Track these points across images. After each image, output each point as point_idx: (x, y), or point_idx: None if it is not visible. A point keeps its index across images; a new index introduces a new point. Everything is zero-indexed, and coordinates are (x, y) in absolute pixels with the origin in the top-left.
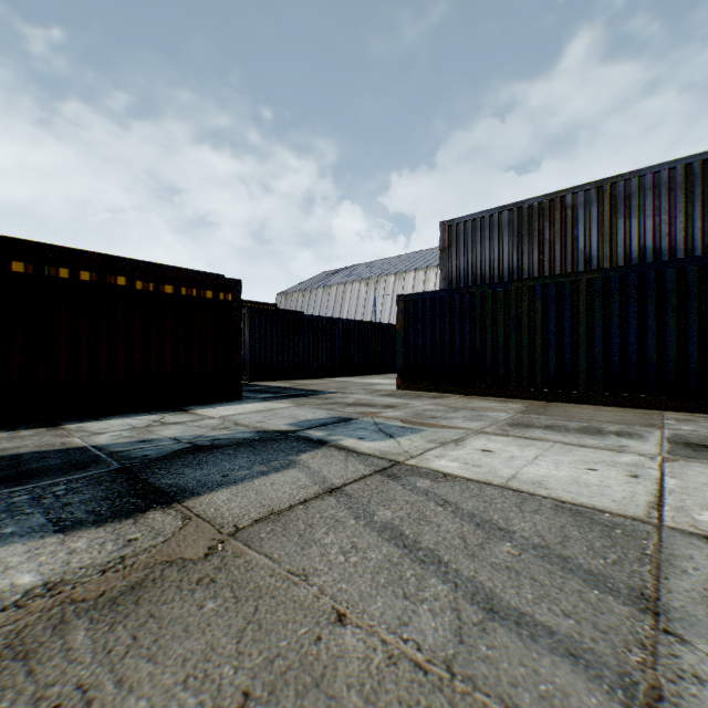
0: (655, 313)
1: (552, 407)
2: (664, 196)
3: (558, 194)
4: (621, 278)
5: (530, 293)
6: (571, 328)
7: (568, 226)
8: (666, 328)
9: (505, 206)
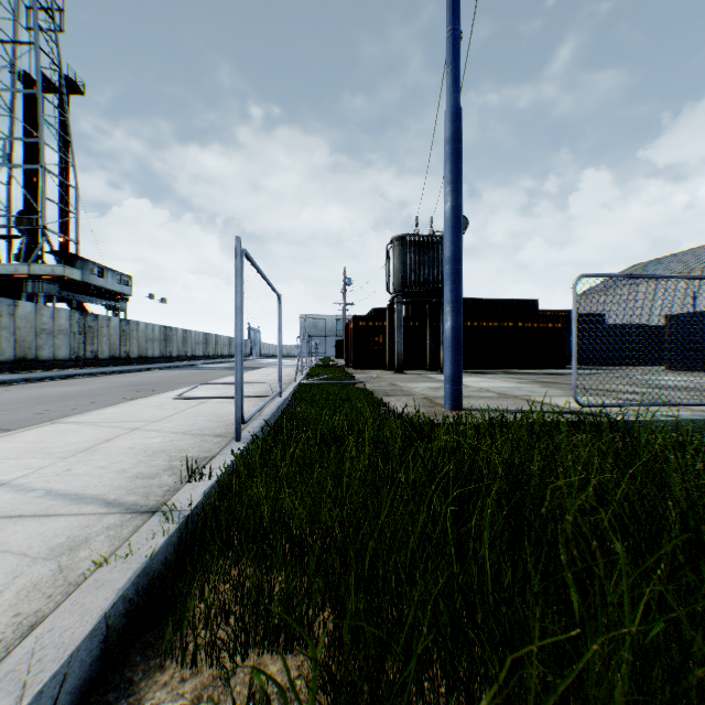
0: None
1: None
2: None
3: None
4: None
5: None
6: None
7: None
8: None
9: None
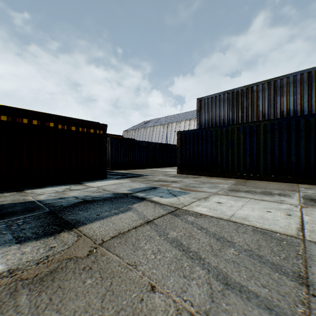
0: (295, 139)
1: (248, 182)
2: (298, 86)
3: (250, 85)
4: (279, 123)
5: (237, 130)
6: (256, 146)
7: (254, 100)
8: (300, 146)
9: (226, 91)
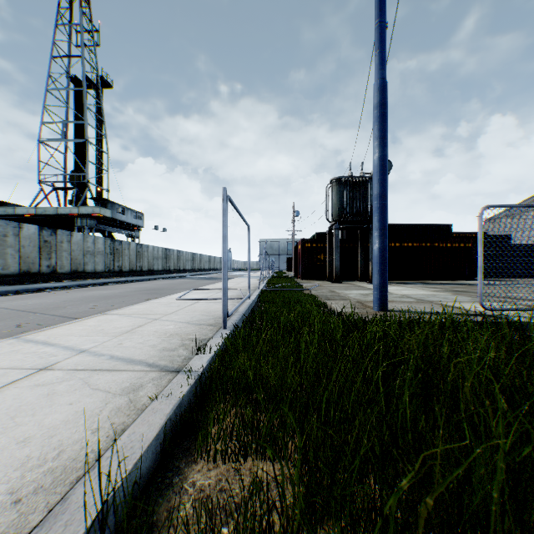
0: None
1: None
2: None
3: None
4: None
5: None
6: None
7: None
8: None
9: None
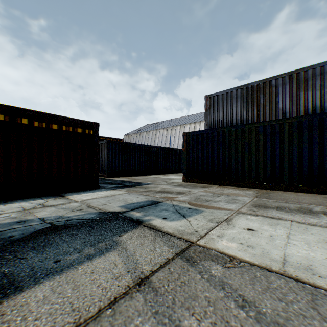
0: None
1: (271, 193)
2: (326, 79)
3: (267, 79)
4: (308, 121)
5: (256, 130)
6: (279, 149)
7: (273, 96)
8: None
9: (239, 86)
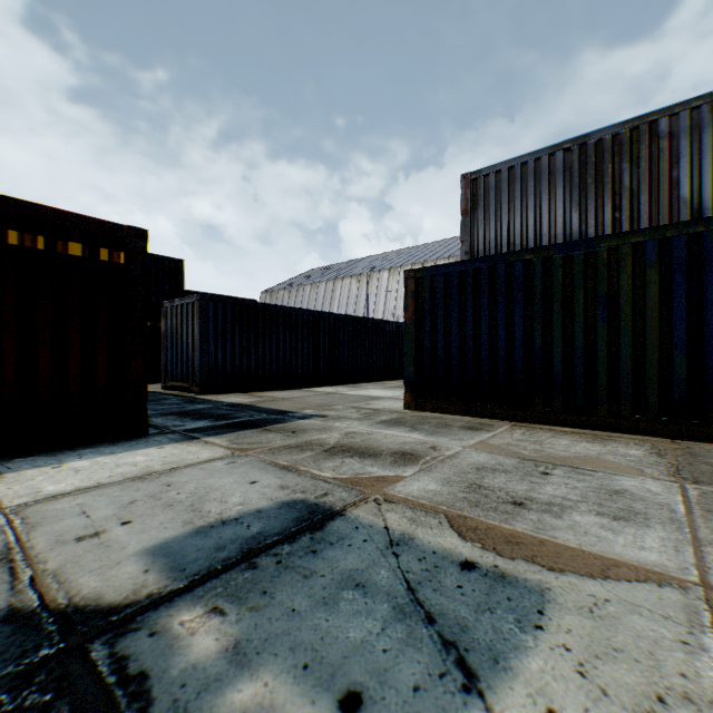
0: None
1: (708, 456)
2: None
3: (644, 118)
4: None
5: (634, 256)
6: None
7: (661, 165)
8: None
9: (558, 144)
